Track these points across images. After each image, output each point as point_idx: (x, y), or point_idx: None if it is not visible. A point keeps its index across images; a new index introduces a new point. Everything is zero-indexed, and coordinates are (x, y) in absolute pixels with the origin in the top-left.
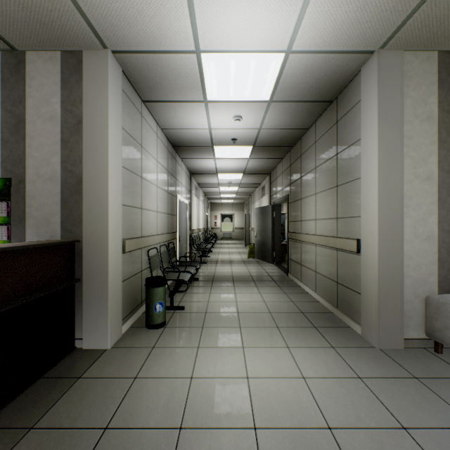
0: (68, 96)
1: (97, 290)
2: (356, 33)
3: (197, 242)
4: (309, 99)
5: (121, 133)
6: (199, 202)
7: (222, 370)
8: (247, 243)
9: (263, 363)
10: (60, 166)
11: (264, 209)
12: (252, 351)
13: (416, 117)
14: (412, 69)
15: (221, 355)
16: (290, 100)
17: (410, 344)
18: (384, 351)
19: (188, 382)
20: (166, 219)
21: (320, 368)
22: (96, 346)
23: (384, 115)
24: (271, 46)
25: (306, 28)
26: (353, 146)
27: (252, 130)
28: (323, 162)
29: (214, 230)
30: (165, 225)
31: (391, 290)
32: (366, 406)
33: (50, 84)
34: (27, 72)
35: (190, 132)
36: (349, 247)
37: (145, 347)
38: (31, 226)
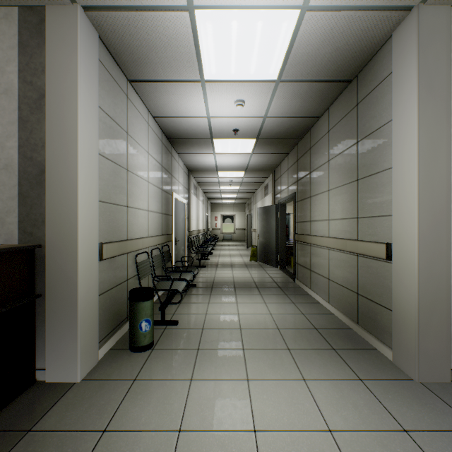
0: (27, 64)
1: (63, 307)
2: None
3: (197, 244)
4: (324, 78)
5: (98, 112)
6: (198, 201)
7: (221, 418)
8: (249, 245)
9: (274, 405)
10: (18, 152)
11: (268, 208)
12: (260, 385)
13: None
14: None
15: (220, 392)
16: (301, 79)
17: None
18: (427, 386)
19: (175, 440)
20: (159, 219)
21: (350, 415)
22: (62, 379)
23: (425, 87)
24: None
25: None
26: (380, 130)
27: (255, 119)
28: (339, 153)
29: (214, 231)
30: (158, 226)
31: (435, 307)
32: None
33: (4, 48)
34: None
35: (187, 121)
36: (375, 252)
37: (124, 380)
38: None
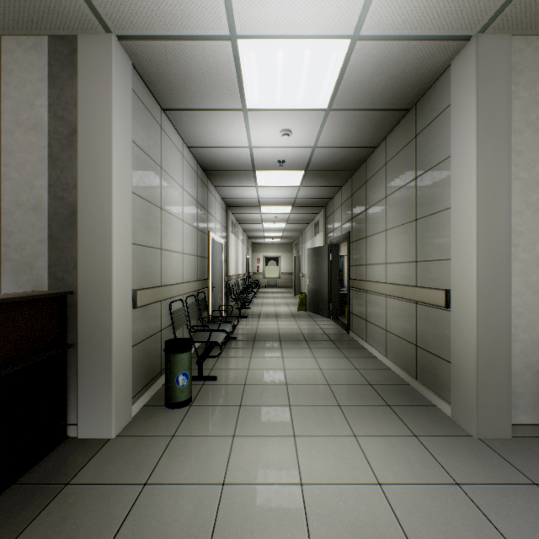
0: (58, 97)
1: (97, 358)
2: (449, 8)
3: (236, 291)
4: (379, 106)
5: (132, 148)
6: (238, 241)
7: (266, 472)
8: (297, 292)
9: (322, 460)
10: (48, 192)
11: (318, 250)
12: (307, 441)
13: (528, 126)
14: (522, 61)
15: (265, 448)
16: (354, 107)
17: (520, 432)
18: (485, 442)
19: (219, 492)
20: (195, 263)
21: (401, 469)
22: (96, 435)
23: (484, 123)
24: (332, 28)
25: (382, 1)
26: (439, 166)
27: (304, 149)
28: (397, 189)
29: (256, 276)
30: (194, 270)
31: (495, 358)
32: (473, 532)
33: (33, 80)
34: (2, 65)
35: (226, 152)
36: (433, 299)
37: (162, 436)
38: (9, 272)
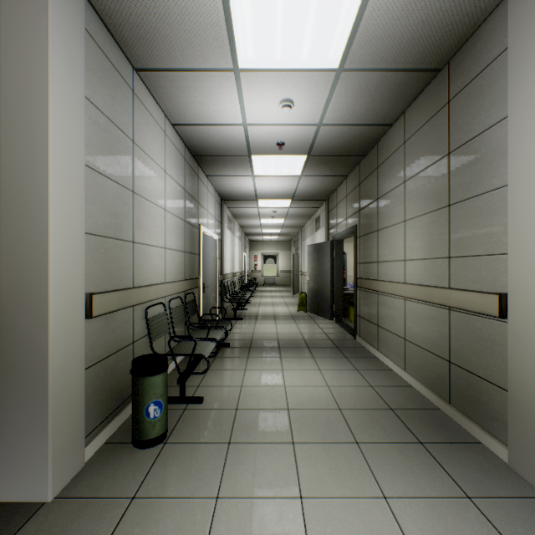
0: None
1: (26, 391)
2: None
3: (231, 291)
4: (402, 65)
5: (84, 105)
6: (234, 238)
7: None
8: (296, 291)
9: None
10: None
11: (320, 246)
12: (319, 508)
13: None
14: None
15: (260, 522)
16: (372, 66)
17: None
18: None
19: None
20: (181, 260)
21: None
22: (25, 498)
23: None
24: None
25: None
26: (486, 134)
27: (307, 127)
28: (420, 171)
29: (253, 274)
30: (180, 268)
31: None
32: None
33: None
34: None
35: (216, 131)
36: (479, 306)
37: (117, 498)
38: None
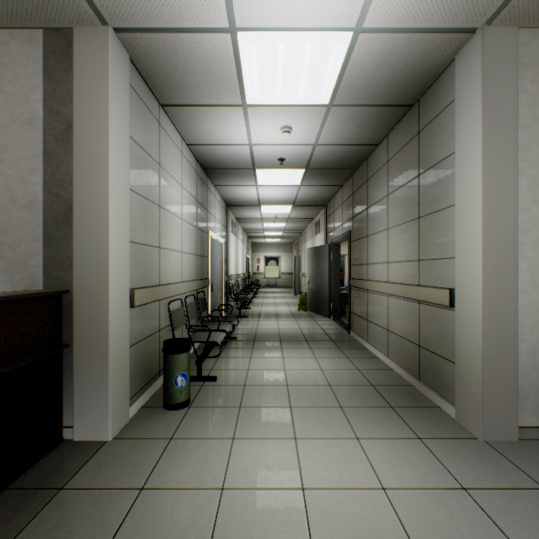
0: (53, 91)
1: (93, 359)
2: None
3: (236, 291)
4: (381, 102)
5: (129, 144)
6: (237, 241)
7: (266, 476)
8: (297, 292)
9: (324, 464)
10: (43, 188)
11: (319, 249)
12: (308, 444)
13: (535, 120)
14: (529, 54)
15: (265, 451)
16: (356, 103)
17: (526, 435)
18: (491, 445)
19: (218, 497)
20: (194, 262)
21: (405, 473)
22: (92, 438)
23: (490, 117)
24: (334, 20)
25: None
26: (443, 163)
27: (304, 147)
28: (399, 187)
29: (256, 275)
30: (193, 269)
31: (501, 359)
32: None
33: (28, 74)
34: None
35: (225, 150)
36: (437, 299)
37: (159, 438)
38: (3, 270)
